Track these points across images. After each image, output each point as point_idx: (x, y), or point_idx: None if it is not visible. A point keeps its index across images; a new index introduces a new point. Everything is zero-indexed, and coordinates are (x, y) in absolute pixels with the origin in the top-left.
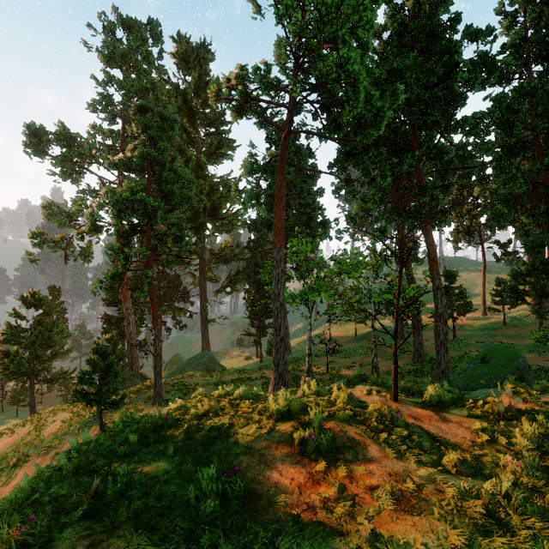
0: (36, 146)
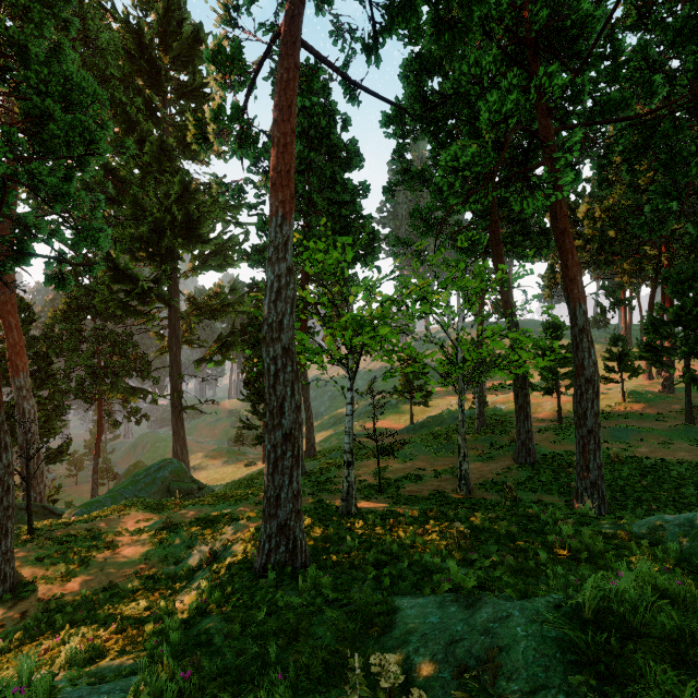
0: None
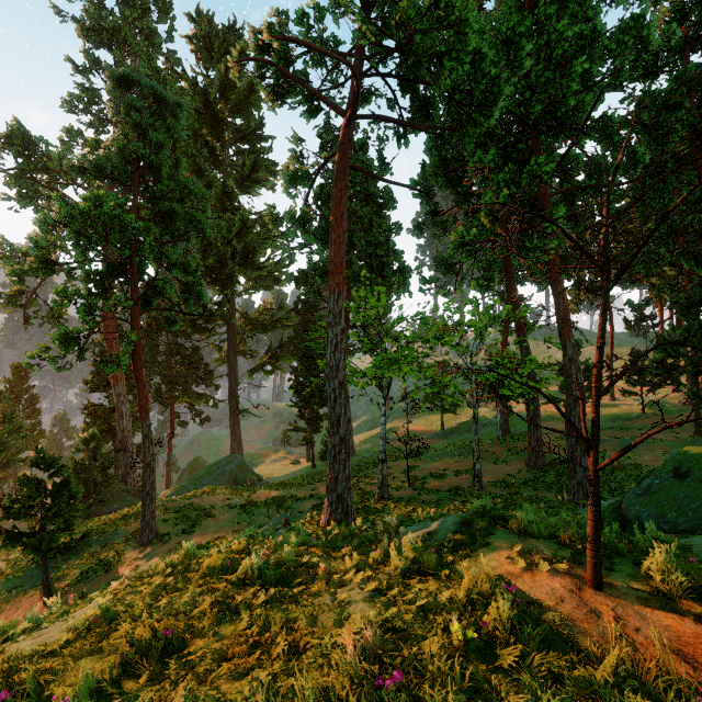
0: None
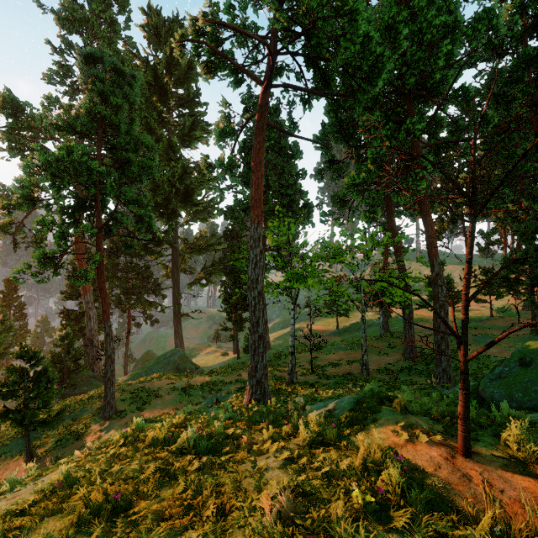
0: None
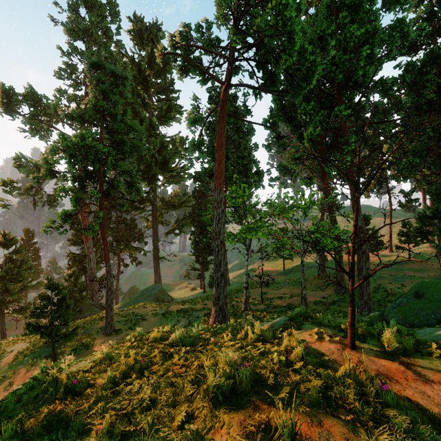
0: (6, 105)
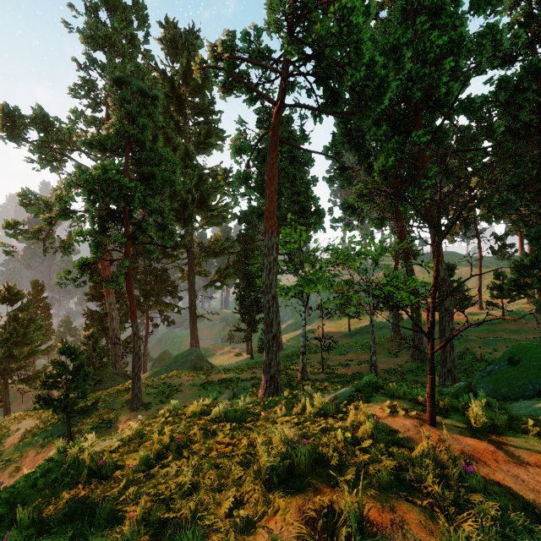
0: (10, 130)
